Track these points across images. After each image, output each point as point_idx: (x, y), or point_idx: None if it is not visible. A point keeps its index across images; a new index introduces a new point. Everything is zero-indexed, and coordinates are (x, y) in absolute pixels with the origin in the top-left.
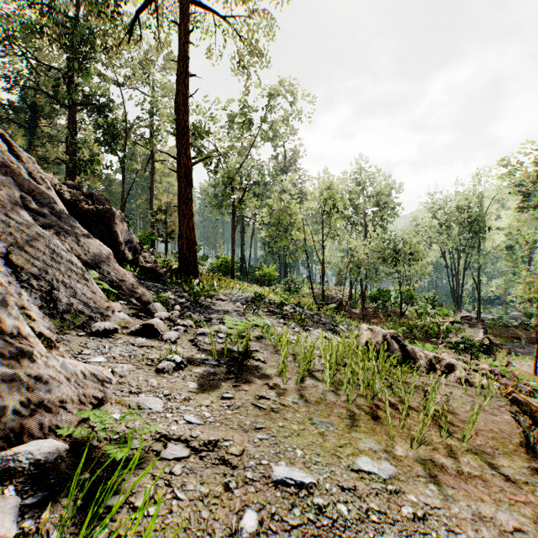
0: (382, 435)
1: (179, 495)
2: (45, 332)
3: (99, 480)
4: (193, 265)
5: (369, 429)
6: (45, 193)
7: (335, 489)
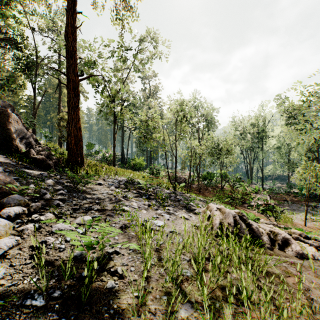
0: None
1: None
2: None
3: None
4: (80, 157)
5: None
6: None
7: None
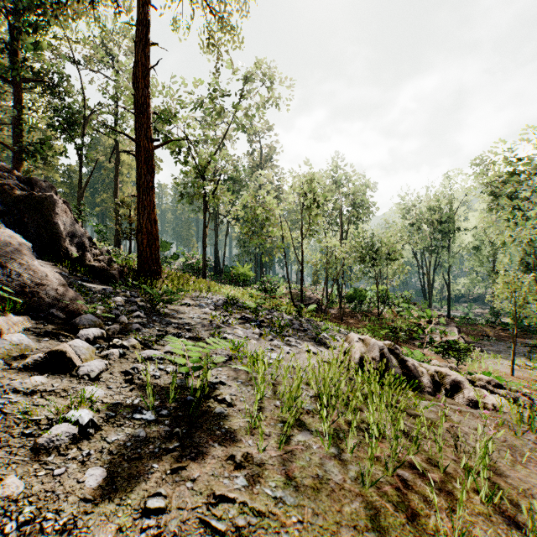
0: None
1: None
2: None
3: None
4: (155, 264)
5: None
6: None
7: None
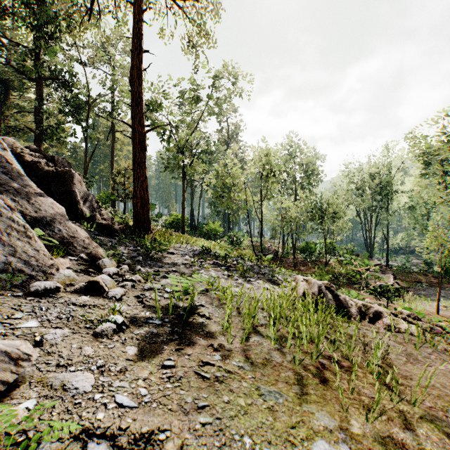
0: (333, 404)
1: None
2: None
3: None
4: (147, 222)
5: (319, 398)
6: None
7: None
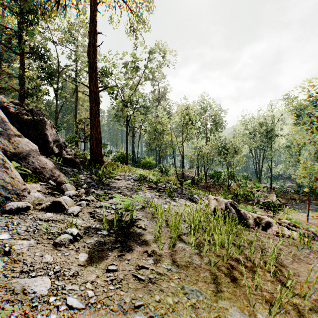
0: (242, 299)
1: None
2: None
3: None
4: (100, 156)
5: (231, 294)
6: None
7: None
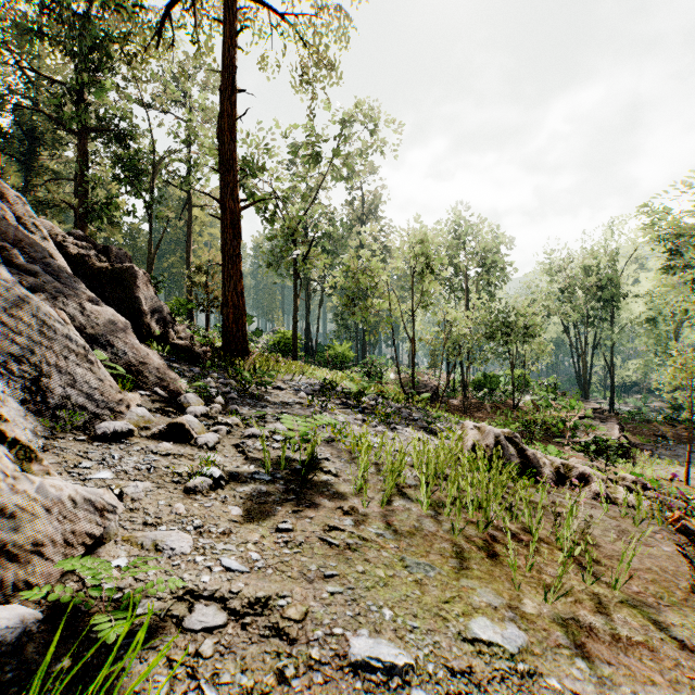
0: (502, 581)
1: (208, 692)
2: (24, 438)
3: (85, 670)
4: (242, 342)
5: (484, 574)
6: (39, 245)
7: (442, 673)
